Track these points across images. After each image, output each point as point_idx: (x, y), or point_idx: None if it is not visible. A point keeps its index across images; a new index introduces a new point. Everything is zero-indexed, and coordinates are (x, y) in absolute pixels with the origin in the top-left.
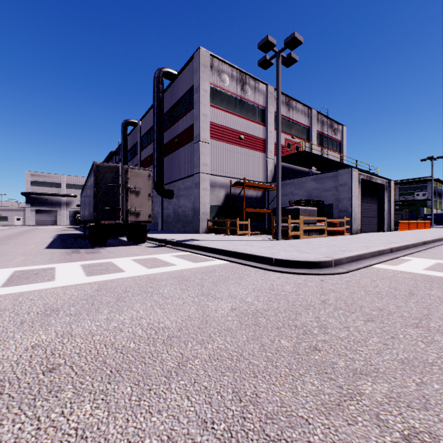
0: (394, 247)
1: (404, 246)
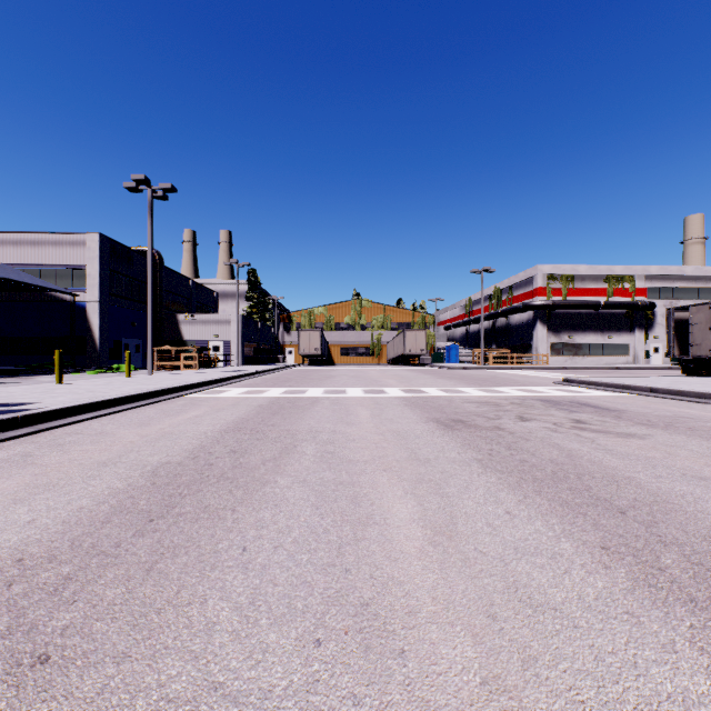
0: (663, 388)
1: (701, 393)
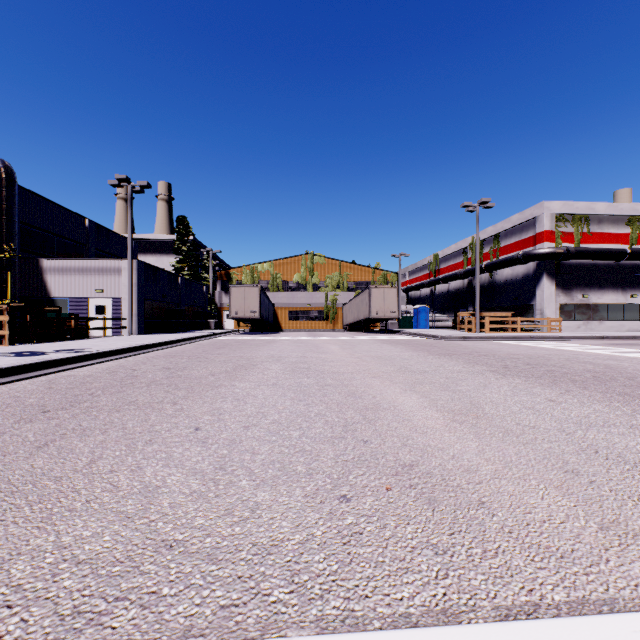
0: None
1: None
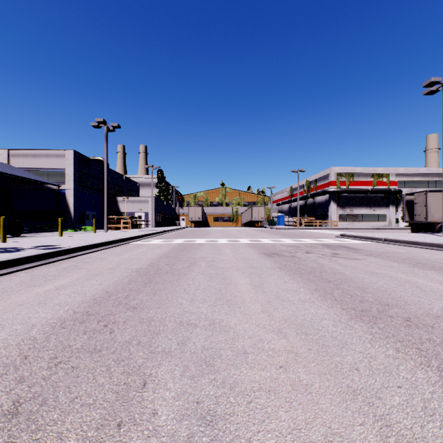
0: (389, 239)
1: (407, 241)
